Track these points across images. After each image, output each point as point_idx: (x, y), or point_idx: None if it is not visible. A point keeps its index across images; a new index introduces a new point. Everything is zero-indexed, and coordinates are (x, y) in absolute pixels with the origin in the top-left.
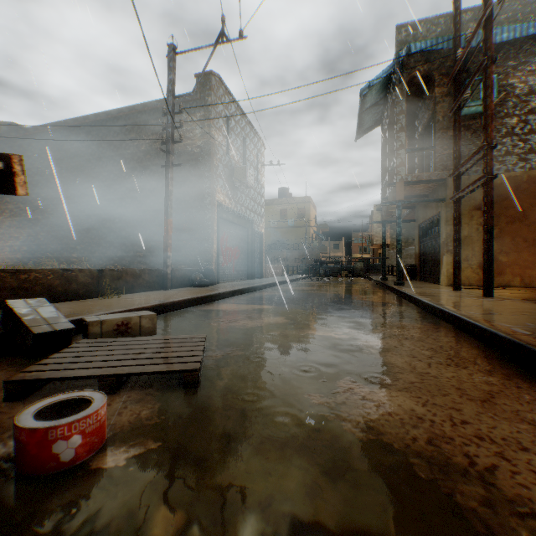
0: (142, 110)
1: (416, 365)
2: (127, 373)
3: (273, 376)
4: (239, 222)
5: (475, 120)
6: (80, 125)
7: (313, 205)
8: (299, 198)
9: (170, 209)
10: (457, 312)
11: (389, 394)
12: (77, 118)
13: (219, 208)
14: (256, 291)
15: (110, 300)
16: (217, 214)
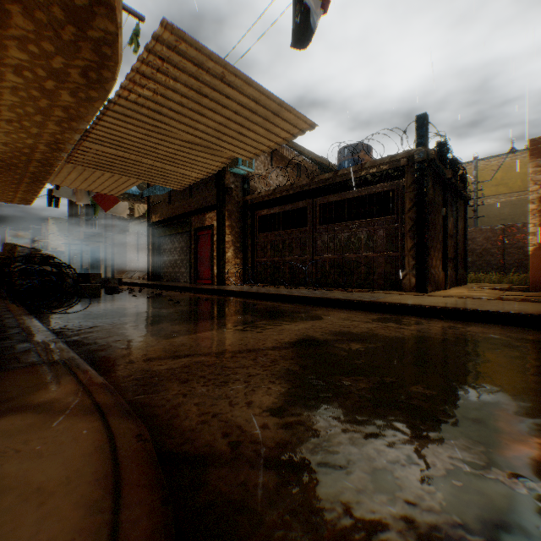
0: None
1: None
2: None
3: None
4: None
5: None
6: None
7: None
8: None
9: None
10: None
11: None
12: None
13: None
14: None
15: None
16: None
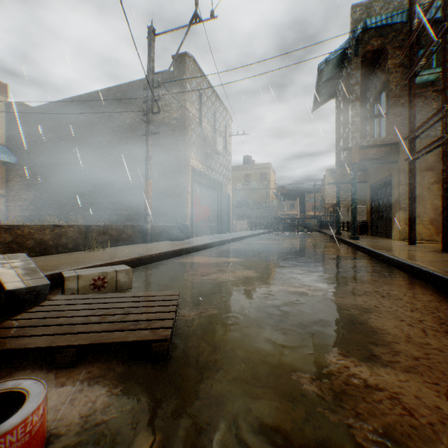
0: (127, 89)
1: (409, 332)
2: (88, 343)
3: (251, 344)
4: (210, 184)
5: (426, 88)
6: (76, 103)
7: (273, 170)
8: (261, 165)
9: (150, 172)
10: (429, 268)
11: (394, 376)
12: (73, 97)
13: (193, 172)
14: (225, 244)
15: (95, 253)
16: (191, 177)
